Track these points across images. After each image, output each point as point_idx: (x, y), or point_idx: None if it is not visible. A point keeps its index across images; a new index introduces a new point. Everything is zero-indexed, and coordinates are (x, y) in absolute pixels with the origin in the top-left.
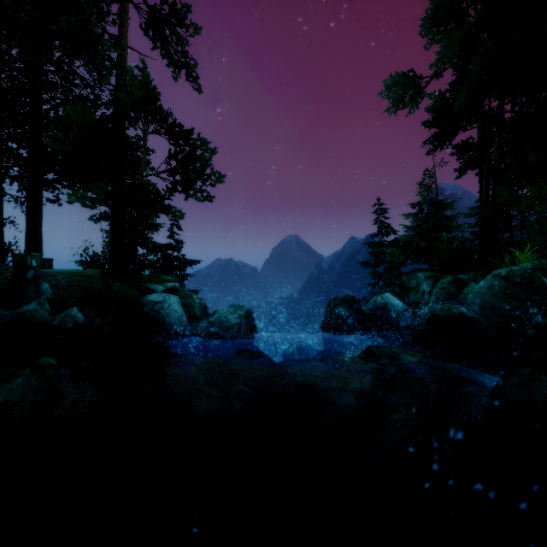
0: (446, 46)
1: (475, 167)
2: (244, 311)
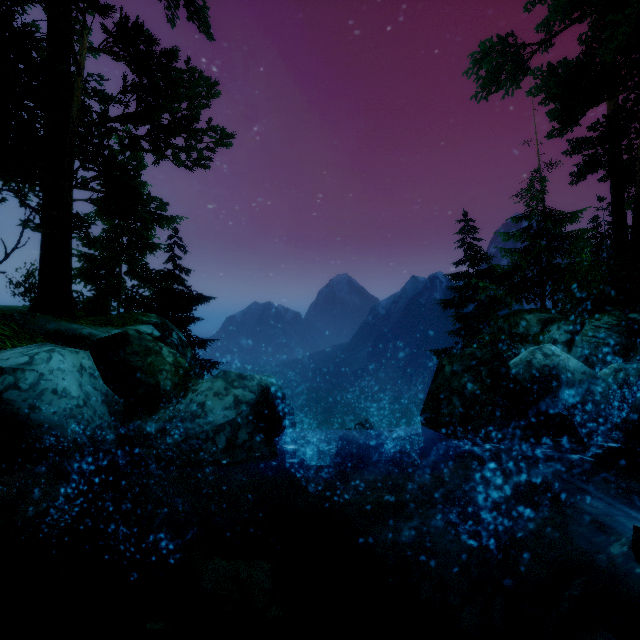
0: (559, 1)
1: (597, 170)
2: (250, 389)
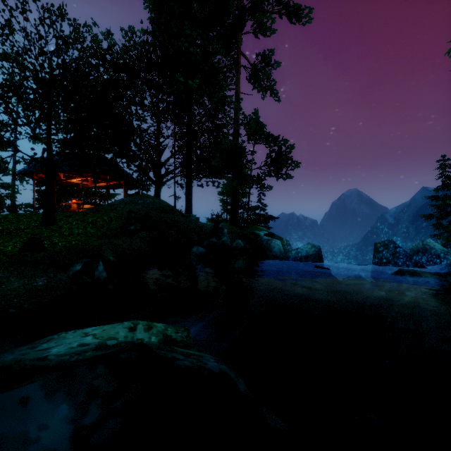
0: None
1: None
2: (316, 247)
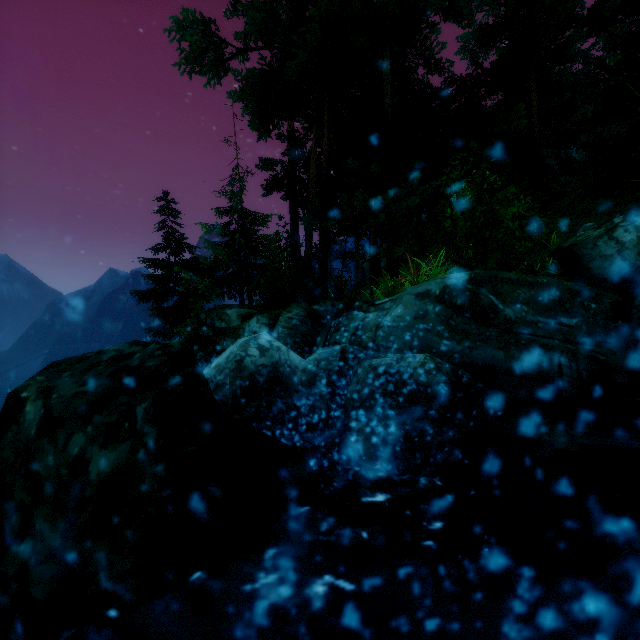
0: (254, 22)
1: (280, 190)
2: None
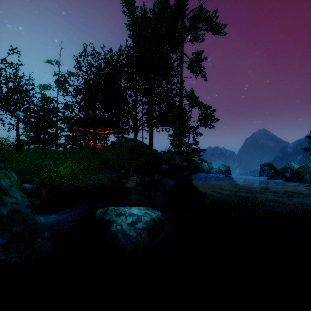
0: None
1: None
2: (227, 166)
